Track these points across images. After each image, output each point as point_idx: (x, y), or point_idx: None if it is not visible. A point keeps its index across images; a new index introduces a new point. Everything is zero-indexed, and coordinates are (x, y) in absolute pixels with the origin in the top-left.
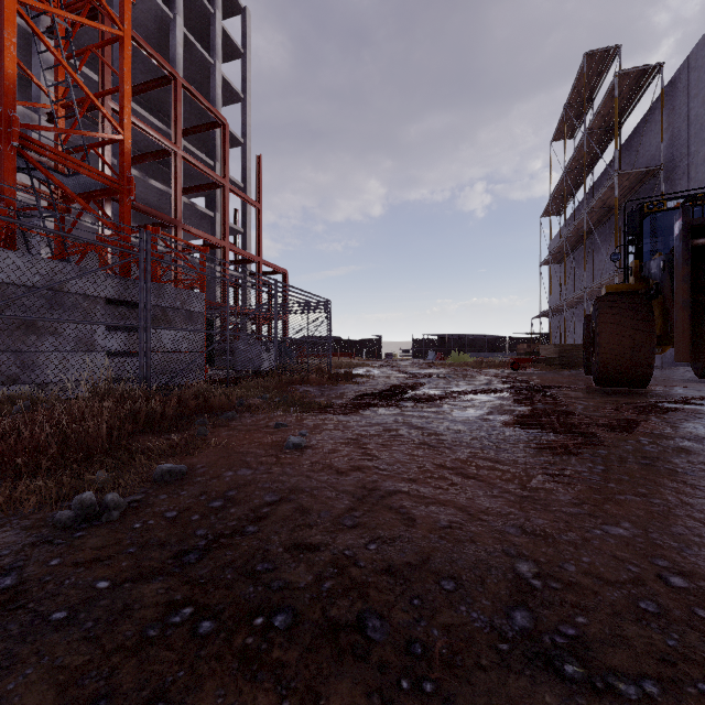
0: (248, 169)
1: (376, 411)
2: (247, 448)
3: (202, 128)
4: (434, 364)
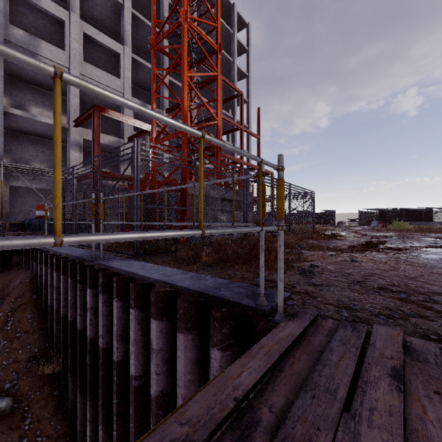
0: (250, 115)
1: (371, 253)
2: (334, 261)
3: (229, 99)
4: (381, 229)
